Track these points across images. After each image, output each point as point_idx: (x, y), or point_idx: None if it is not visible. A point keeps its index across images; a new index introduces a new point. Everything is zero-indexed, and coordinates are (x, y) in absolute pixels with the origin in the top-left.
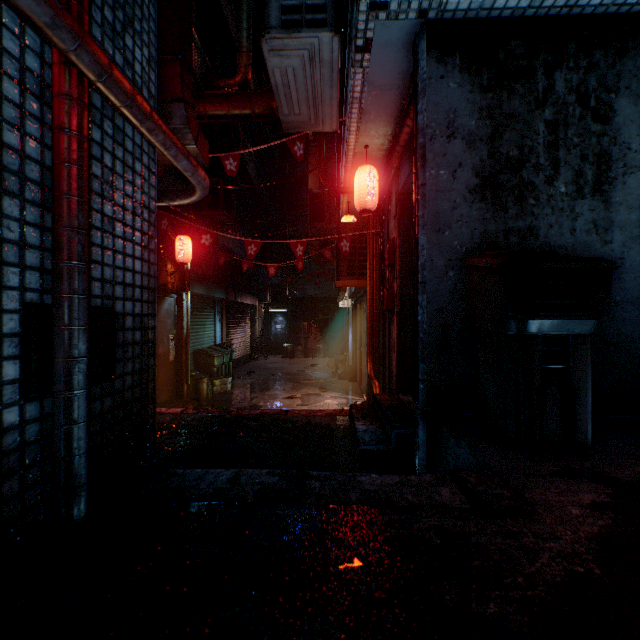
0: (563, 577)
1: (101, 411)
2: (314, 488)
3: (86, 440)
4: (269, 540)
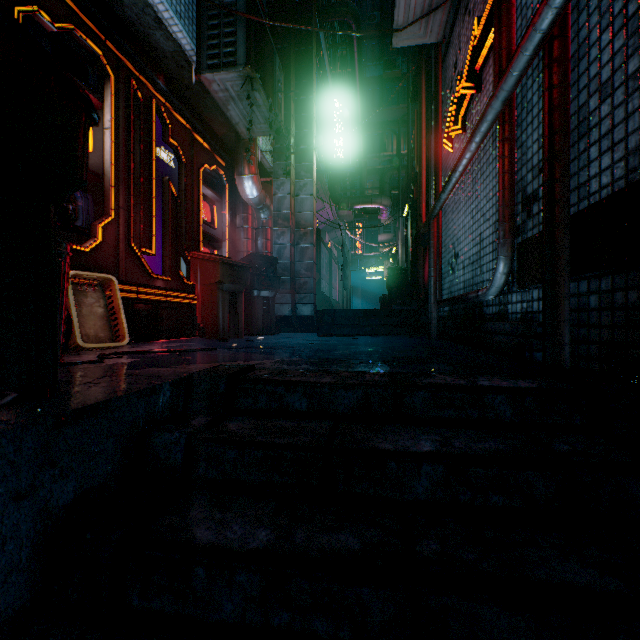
0: (261, 360)
1: (624, 304)
2: (380, 377)
3: (544, 312)
4: (403, 366)
